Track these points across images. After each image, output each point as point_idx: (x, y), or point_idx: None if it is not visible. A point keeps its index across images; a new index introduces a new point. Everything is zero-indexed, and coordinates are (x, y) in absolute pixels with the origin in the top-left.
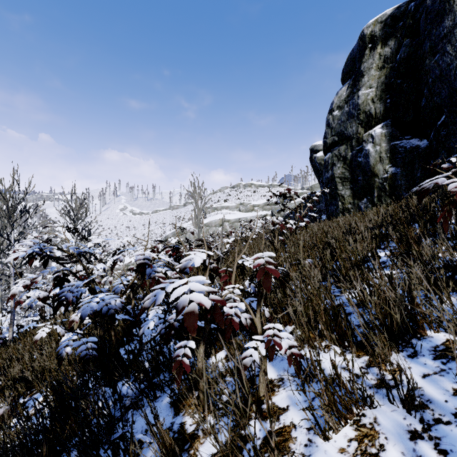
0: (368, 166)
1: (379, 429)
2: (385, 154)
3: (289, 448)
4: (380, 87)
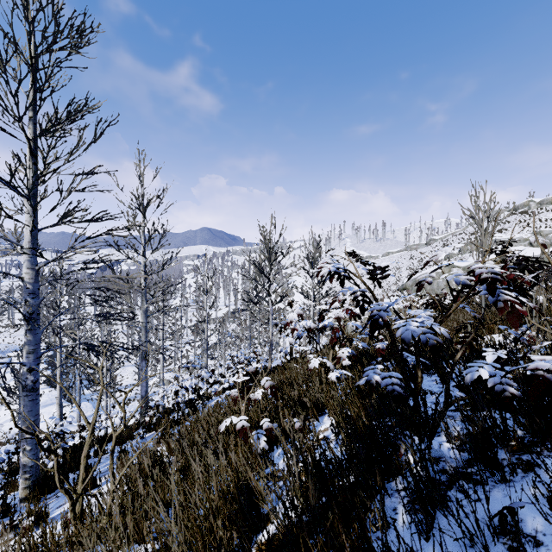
0: None
1: None
2: None
3: None
4: None
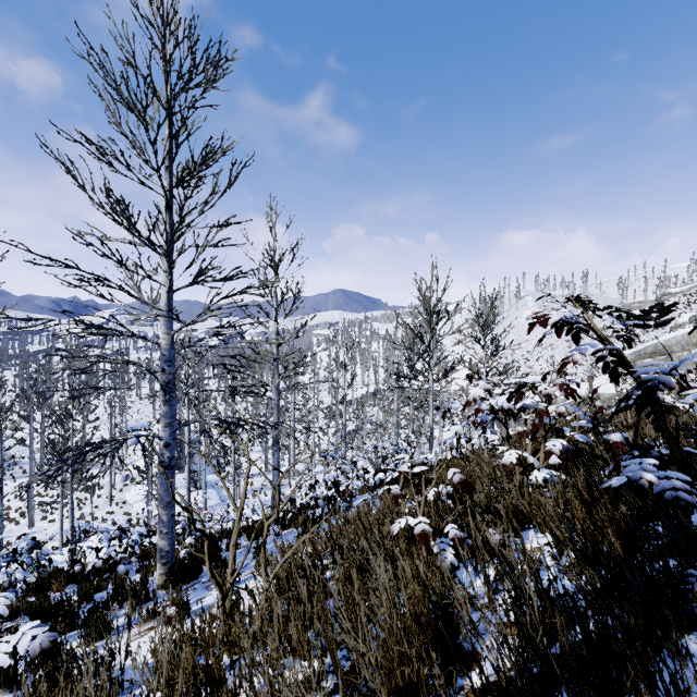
0: None
1: None
2: None
3: None
4: None
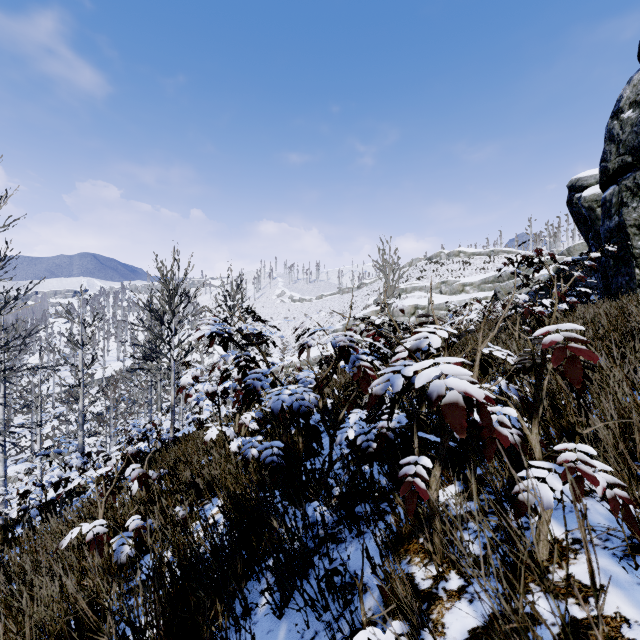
0: None
1: None
2: None
3: None
4: None
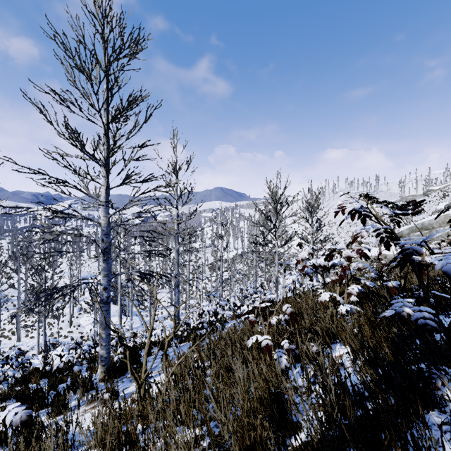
0: None
1: None
2: None
3: None
4: None
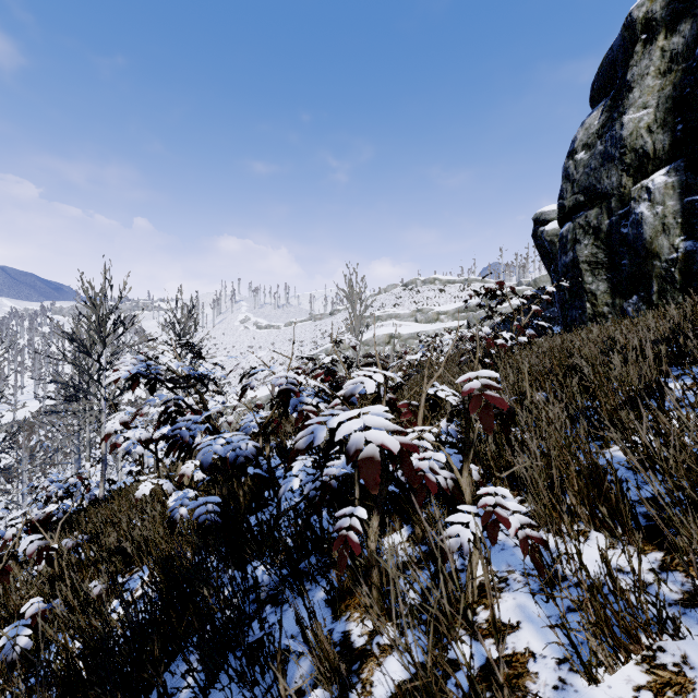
0: (641, 240)
1: (694, 676)
2: (674, 219)
3: (526, 688)
4: (663, 105)
